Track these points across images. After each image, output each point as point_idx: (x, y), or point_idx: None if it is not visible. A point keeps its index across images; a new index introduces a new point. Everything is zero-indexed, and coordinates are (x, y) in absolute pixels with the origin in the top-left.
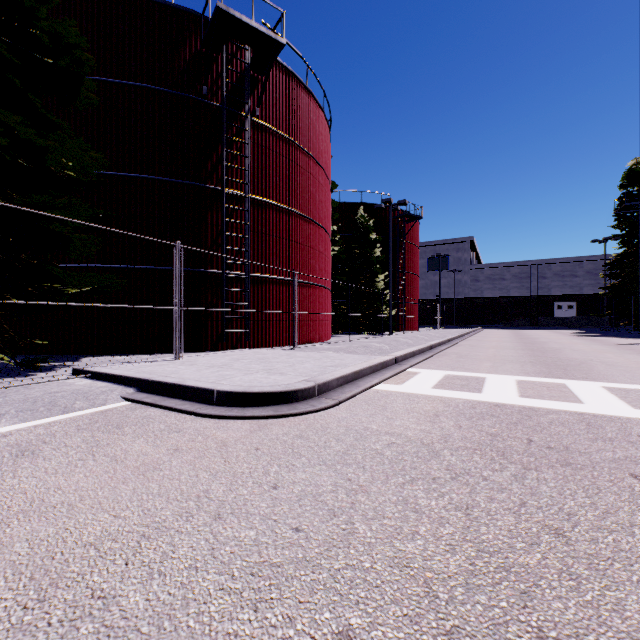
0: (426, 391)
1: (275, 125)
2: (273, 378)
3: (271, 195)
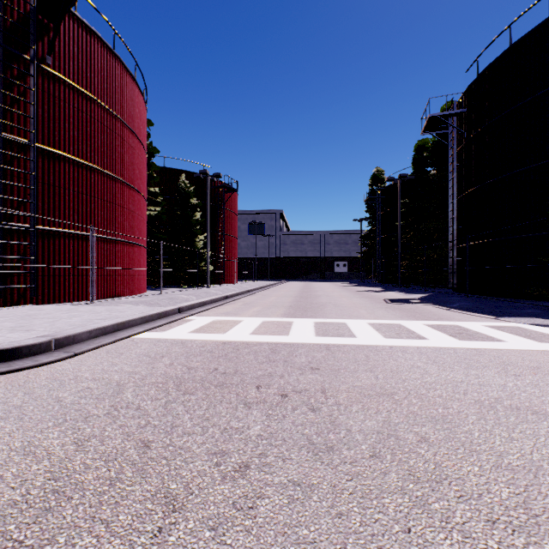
0: (180, 336)
1: (73, 79)
2: (8, 336)
3: (67, 148)
